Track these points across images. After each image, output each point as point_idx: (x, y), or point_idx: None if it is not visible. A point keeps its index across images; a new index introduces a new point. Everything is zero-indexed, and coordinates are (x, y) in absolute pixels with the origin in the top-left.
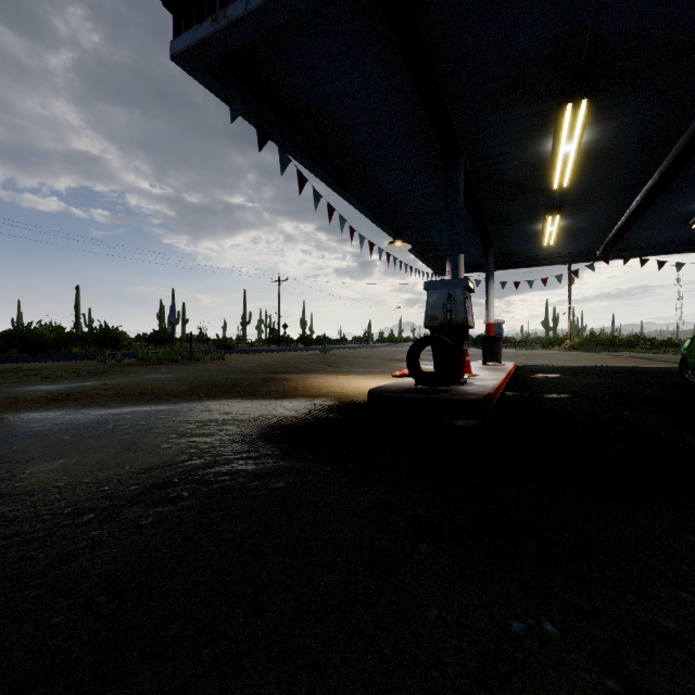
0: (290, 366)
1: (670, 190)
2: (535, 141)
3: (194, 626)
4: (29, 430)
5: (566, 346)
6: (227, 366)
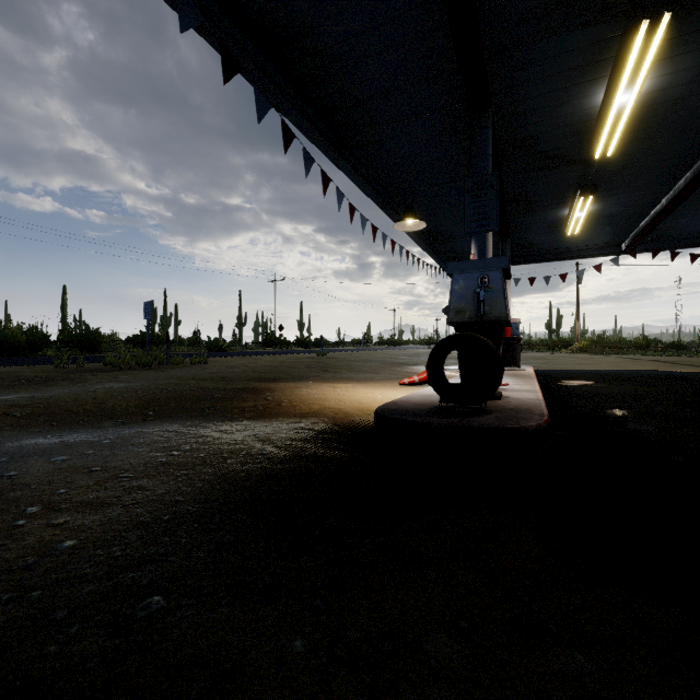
0: (280, 371)
1: None
2: (583, 90)
3: None
4: None
5: (574, 349)
6: (206, 372)
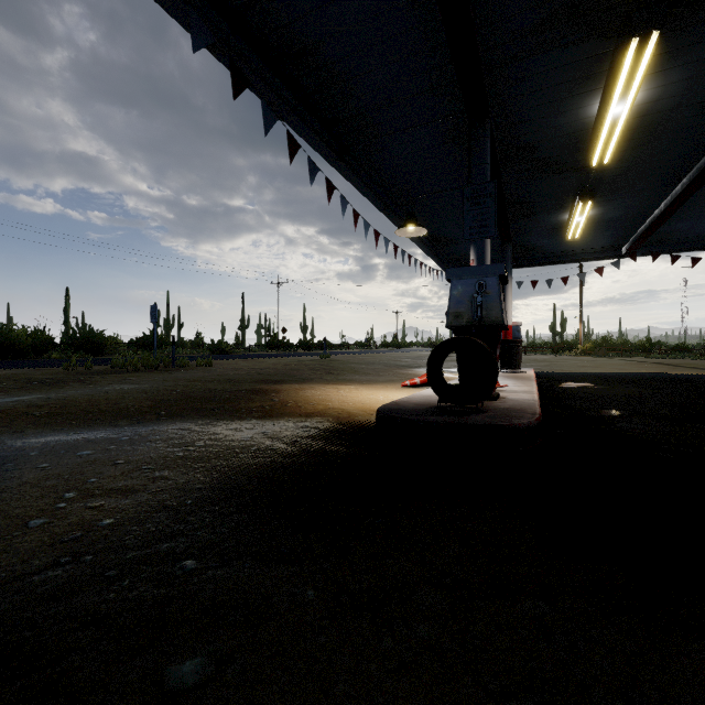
0: (284, 374)
1: None
2: (579, 101)
3: None
4: None
5: (577, 351)
6: (212, 374)
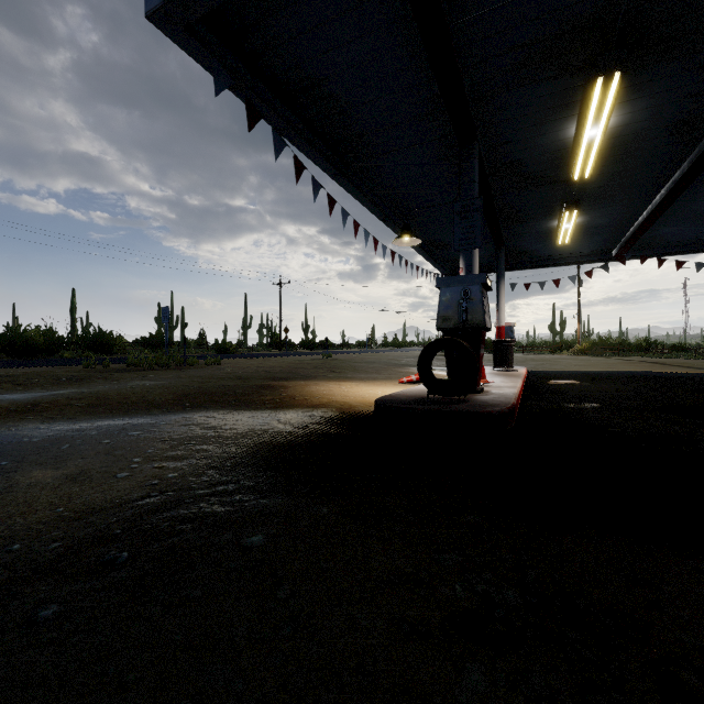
0: (289, 372)
1: (698, 183)
2: (557, 125)
3: None
4: None
5: (575, 351)
6: (222, 372)
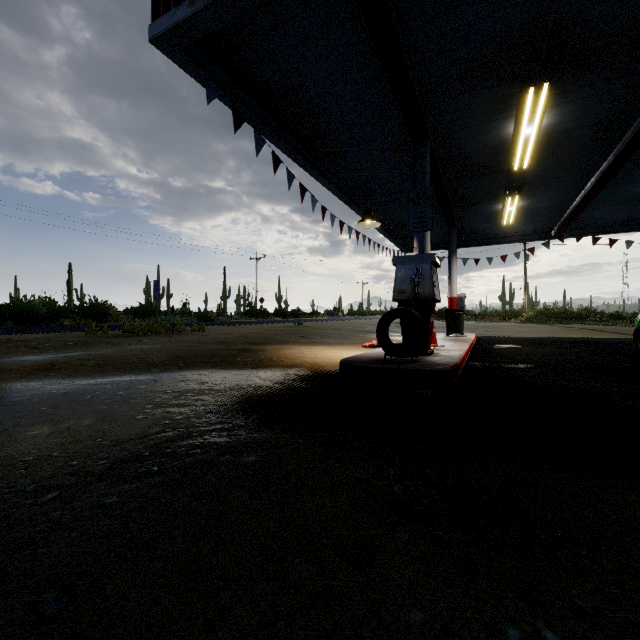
0: (266, 337)
1: (623, 172)
2: (498, 124)
3: (149, 632)
4: (9, 400)
5: (522, 319)
6: (207, 337)
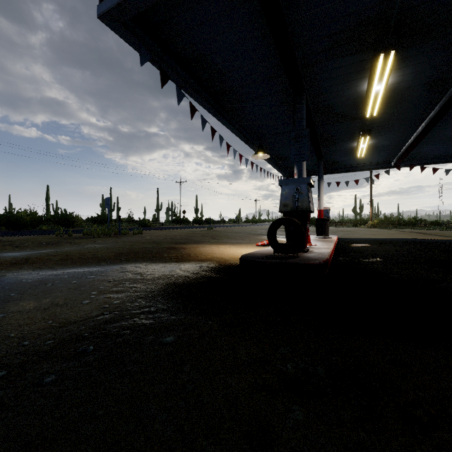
0: (186, 238)
1: (445, 119)
2: (356, 83)
3: None
4: None
5: (369, 225)
6: (143, 238)
